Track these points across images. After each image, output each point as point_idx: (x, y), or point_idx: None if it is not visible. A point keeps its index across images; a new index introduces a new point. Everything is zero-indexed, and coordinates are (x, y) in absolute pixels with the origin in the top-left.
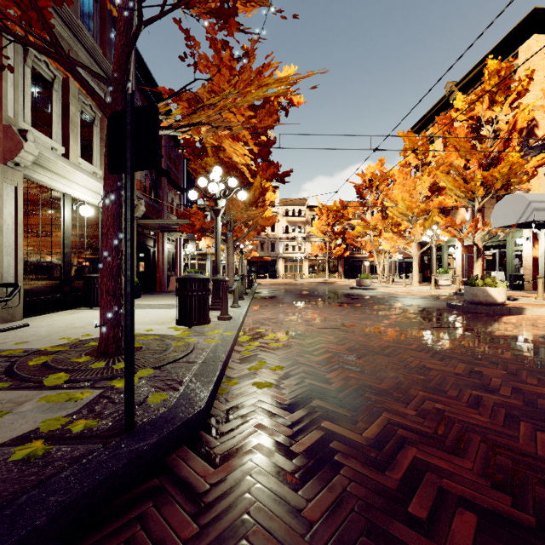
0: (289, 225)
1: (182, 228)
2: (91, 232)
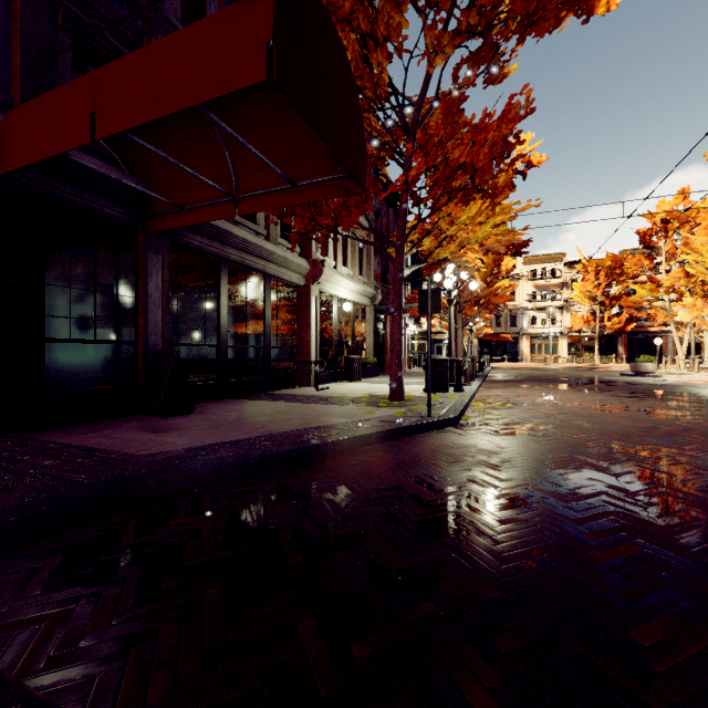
0: (536, 290)
1: (412, 311)
2: (347, 322)
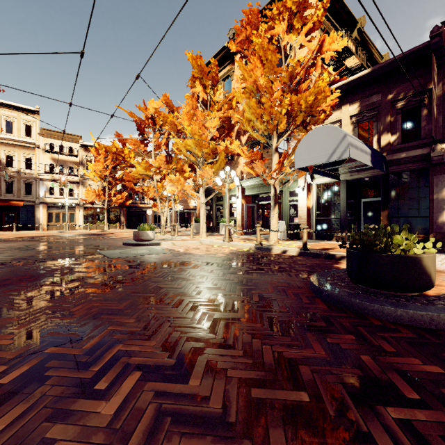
0: (54, 163)
1: None
2: None
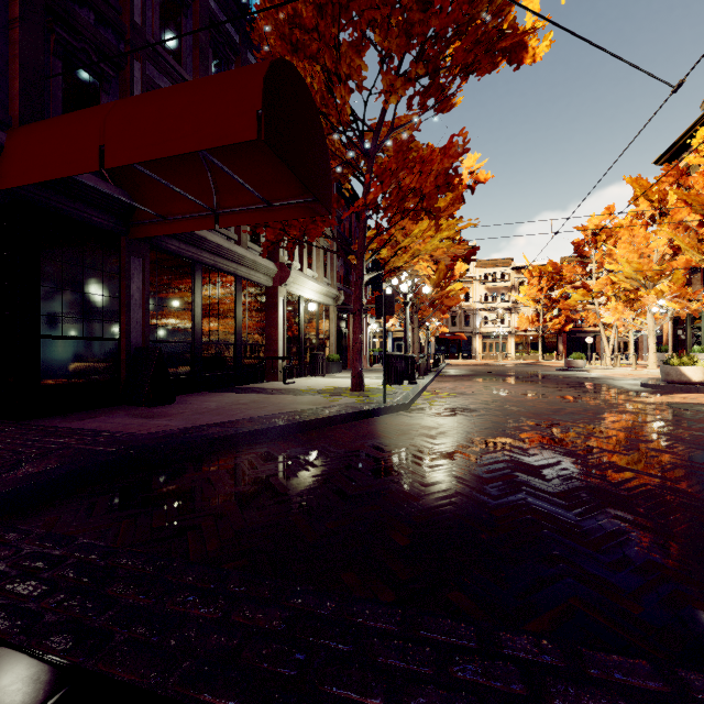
0: (488, 292)
1: (372, 311)
2: (311, 321)
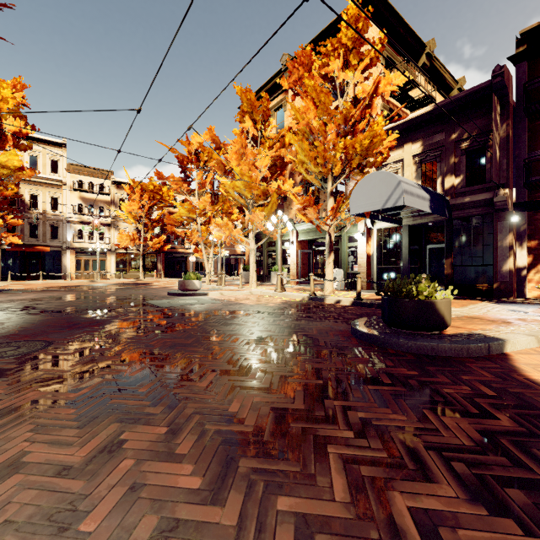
0: (83, 203)
1: None
2: None
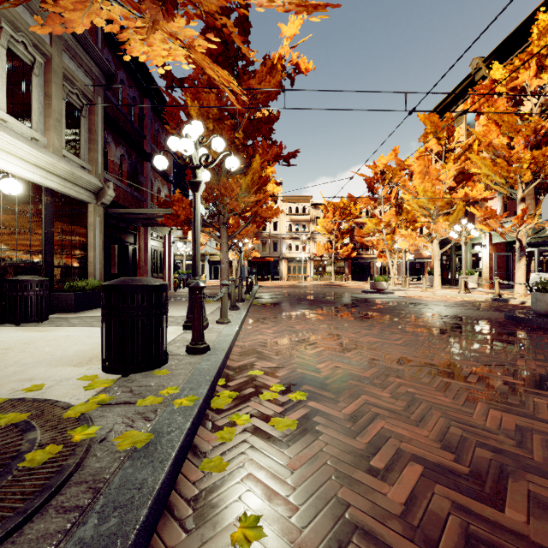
0: (292, 223)
1: (165, 220)
2: (27, 218)
